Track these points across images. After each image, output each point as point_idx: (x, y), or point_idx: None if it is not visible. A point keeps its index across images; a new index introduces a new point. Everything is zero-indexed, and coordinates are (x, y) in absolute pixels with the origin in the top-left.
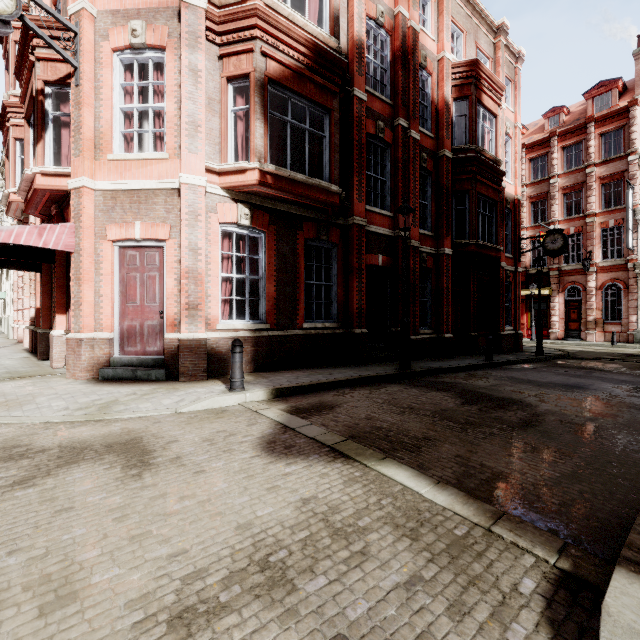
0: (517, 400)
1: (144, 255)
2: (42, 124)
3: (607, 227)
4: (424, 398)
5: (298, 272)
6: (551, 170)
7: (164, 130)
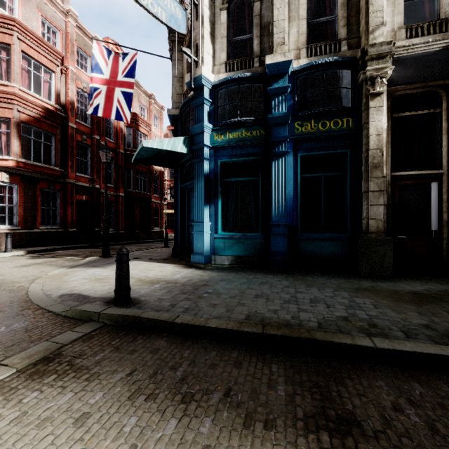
0: None
1: None
2: None
3: None
4: (91, 250)
5: (37, 203)
6: None
7: None
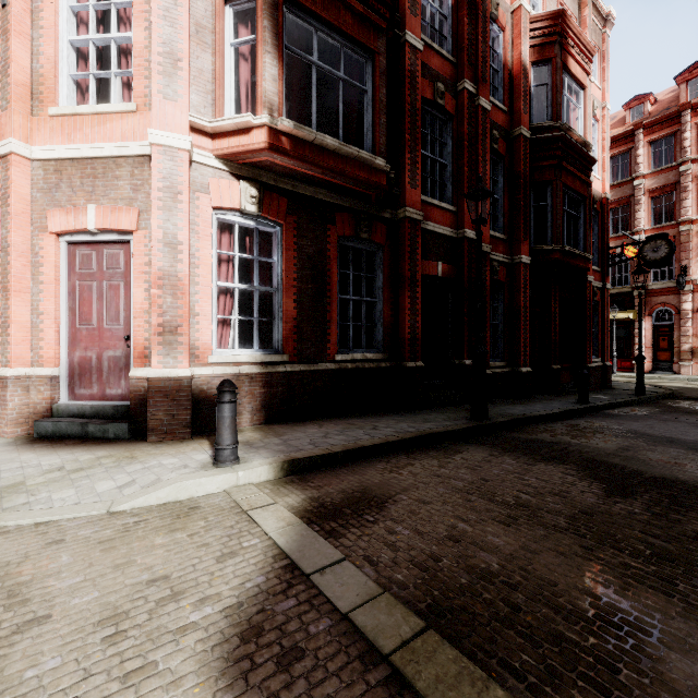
0: (693, 485)
1: (103, 254)
2: None
3: None
4: (534, 479)
5: (329, 282)
6: (635, 169)
7: (131, 71)
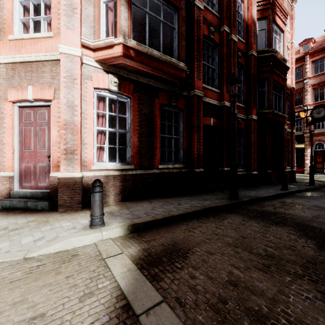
0: None
1: (36, 112)
2: None
3: None
4: (272, 237)
5: (155, 128)
6: (305, 75)
7: (51, 16)
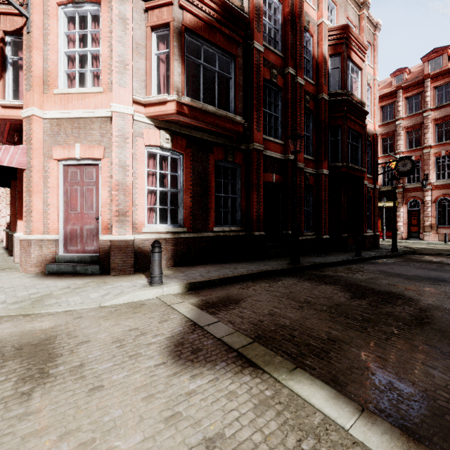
0: (398, 294)
1: (83, 171)
2: (2, 66)
3: (440, 156)
4: (317, 292)
5: (209, 186)
6: (397, 114)
7: (99, 69)
